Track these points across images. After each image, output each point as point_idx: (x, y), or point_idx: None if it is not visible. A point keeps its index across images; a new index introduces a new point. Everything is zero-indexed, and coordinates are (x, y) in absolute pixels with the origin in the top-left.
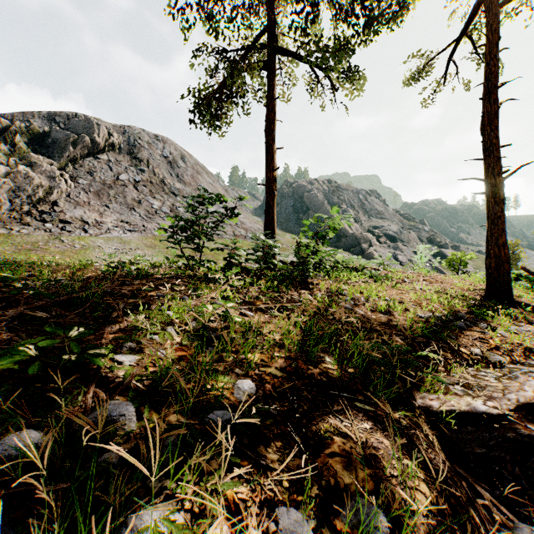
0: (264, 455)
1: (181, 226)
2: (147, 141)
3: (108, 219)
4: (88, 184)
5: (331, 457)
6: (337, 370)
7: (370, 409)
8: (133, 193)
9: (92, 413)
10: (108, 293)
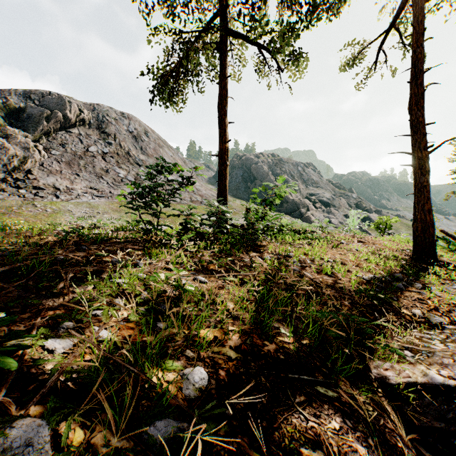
0: None
1: (138, 193)
2: (114, 118)
3: (78, 186)
4: (60, 155)
5: None
6: (293, 343)
7: (333, 395)
8: (102, 163)
9: None
10: (59, 260)
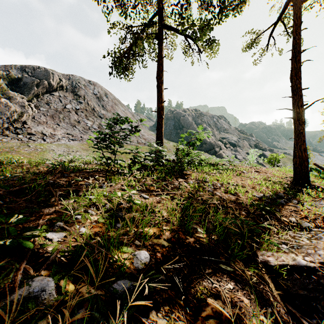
0: (156, 321)
1: (102, 138)
2: (83, 84)
3: (59, 132)
4: (46, 111)
5: (207, 319)
6: (206, 238)
7: (230, 269)
8: (75, 116)
9: (18, 289)
10: (50, 183)
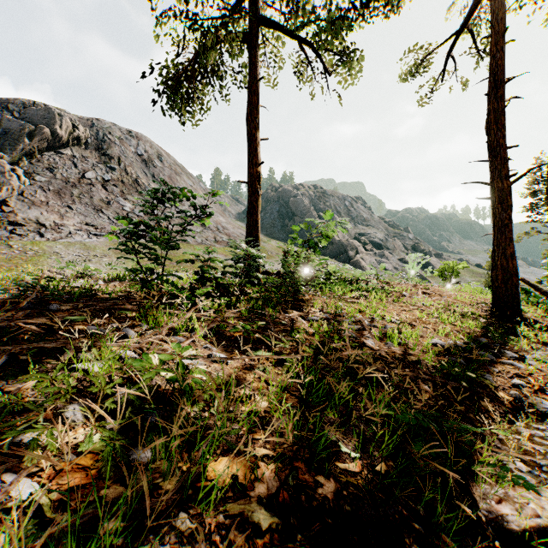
0: None
1: (132, 230)
2: (118, 136)
3: (70, 221)
4: (47, 182)
5: None
6: (362, 472)
7: None
8: (102, 193)
9: None
10: None
